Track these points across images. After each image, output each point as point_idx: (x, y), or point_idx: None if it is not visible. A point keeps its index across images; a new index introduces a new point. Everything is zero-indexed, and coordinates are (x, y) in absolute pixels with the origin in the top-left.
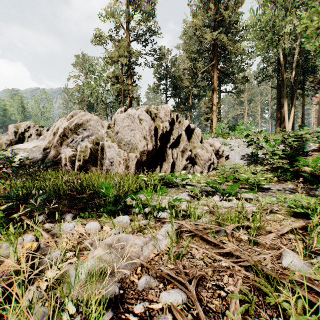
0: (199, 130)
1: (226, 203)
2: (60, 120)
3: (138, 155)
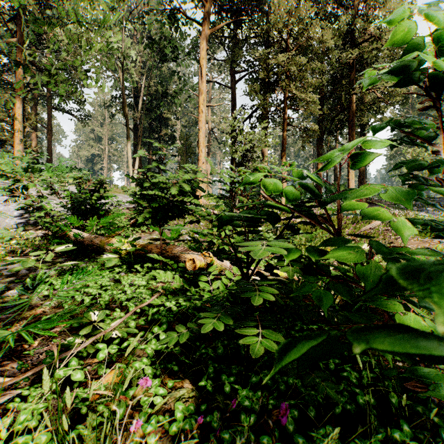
0: None
1: None
2: None
3: None
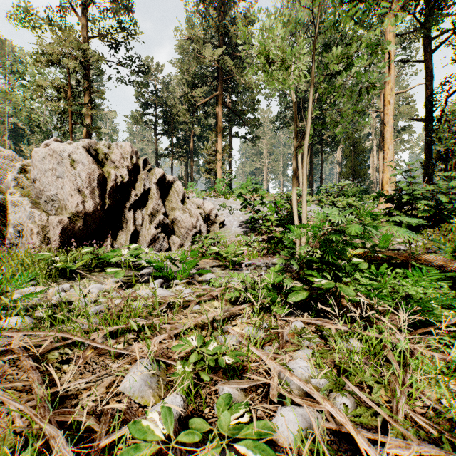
0: (180, 184)
1: (158, 291)
2: None
3: (65, 220)
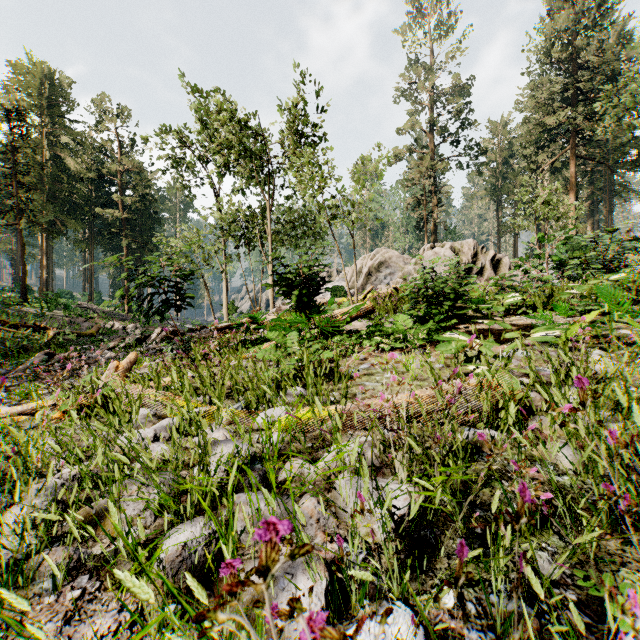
0: (507, 259)
1: None
2: (361, 259)
3: None
